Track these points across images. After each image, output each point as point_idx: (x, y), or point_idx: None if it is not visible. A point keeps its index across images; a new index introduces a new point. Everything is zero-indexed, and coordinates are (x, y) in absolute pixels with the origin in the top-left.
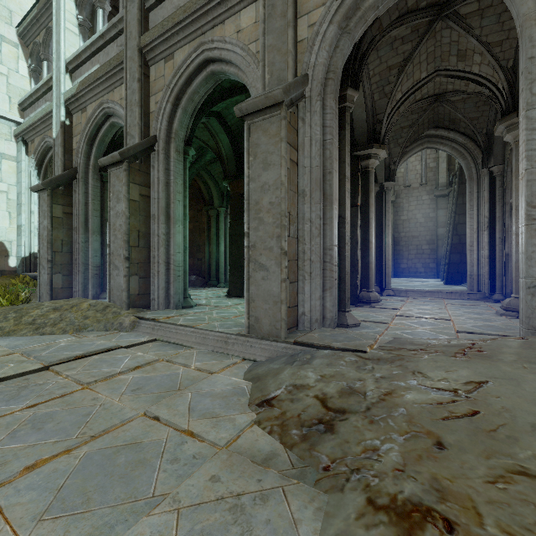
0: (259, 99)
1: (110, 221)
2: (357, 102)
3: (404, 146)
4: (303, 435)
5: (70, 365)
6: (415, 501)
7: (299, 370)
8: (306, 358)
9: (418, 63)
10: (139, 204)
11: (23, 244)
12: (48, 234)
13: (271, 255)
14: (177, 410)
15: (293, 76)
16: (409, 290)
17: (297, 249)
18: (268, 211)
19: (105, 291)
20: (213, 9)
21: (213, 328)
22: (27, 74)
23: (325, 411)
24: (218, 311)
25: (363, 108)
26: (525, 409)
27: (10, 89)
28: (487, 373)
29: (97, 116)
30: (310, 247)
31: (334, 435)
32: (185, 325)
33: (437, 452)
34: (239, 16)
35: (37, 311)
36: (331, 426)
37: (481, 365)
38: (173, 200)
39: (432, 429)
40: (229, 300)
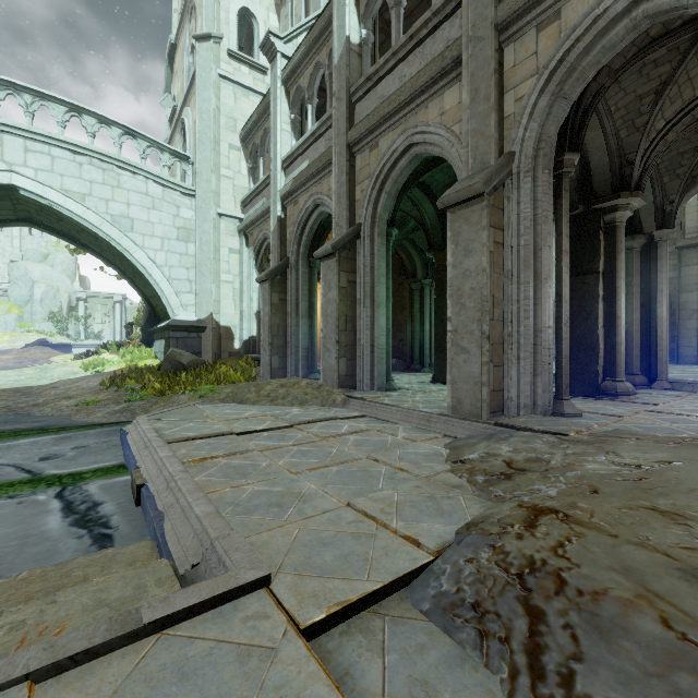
0: (459, 192)
1: (322, 308)
2: (594, 145)
3: (687, 178)
4: (485, 480)
5: (307, 426)
6: (550, 507)
7: (494, 444)
8: (503, 437)
9: (686, 80)
10: (347, 290)
11: (244, 329)
12: (269, 319)
13: (473, 338)
14: (390, 458)
15: (497, 159)
16: (697, 382)
17: (503, 331)
18: (469, 297)
19: (313, 372)
20: (416, 97)
21: (416, 408)
22: (246, 172)
23: (507, 469)
24: (421, 395)
25: (603, 151)
26: (697, 480)
27: (235, 189)
28: (687, 456)
29: (307, 207)
30: (517, 330)
31: (510, 481)
32: (390, 404)
33: (588, 494)
34: (442, 98)
35: (269, 386)
36: (509, 477)
37: (687, 451)
38: (377, 284)
39: (595, 484)
40: (434, 385)
